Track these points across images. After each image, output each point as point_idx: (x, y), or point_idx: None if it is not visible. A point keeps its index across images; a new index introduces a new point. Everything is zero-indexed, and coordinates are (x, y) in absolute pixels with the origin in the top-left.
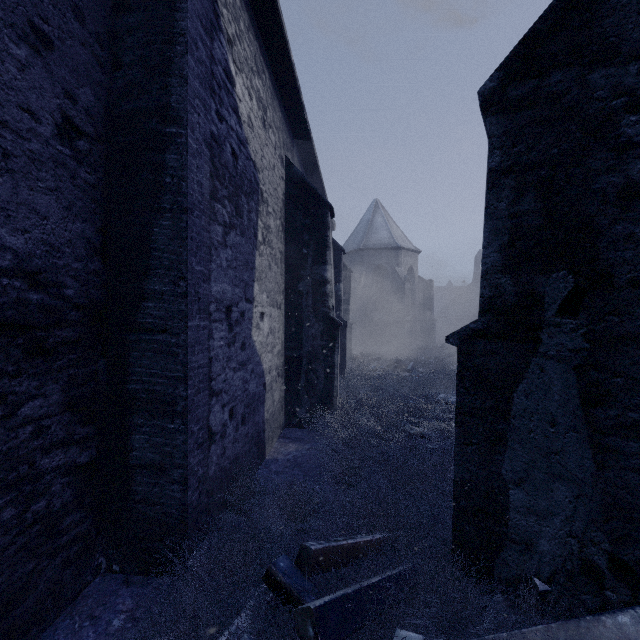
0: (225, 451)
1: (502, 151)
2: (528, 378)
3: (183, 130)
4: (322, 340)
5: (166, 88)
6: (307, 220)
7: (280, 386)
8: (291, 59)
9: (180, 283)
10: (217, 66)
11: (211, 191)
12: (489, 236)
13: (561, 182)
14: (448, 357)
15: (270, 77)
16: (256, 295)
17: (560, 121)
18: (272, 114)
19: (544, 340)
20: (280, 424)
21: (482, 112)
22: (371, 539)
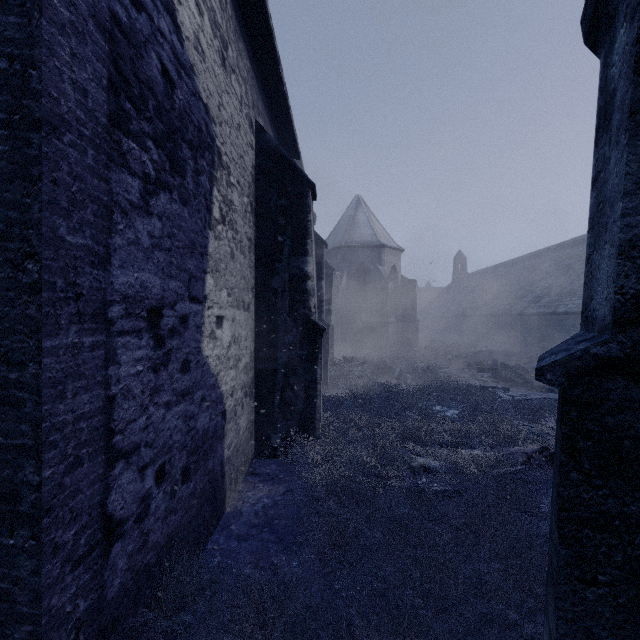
0: (147, 538)
1: None
2: None
3: None
4: (301, 349)
5: None
6: (283, 200)
7: (248, 408)
8: None
9: (27, 265)
10: None
11: (112, 113)
12: (639, 170)
13: None
14: (434, 360)
15: (233, 6)
16: (210, 292)
17: None
18: (236, 57)
19: None
20: (248, 456)
21: None
22: None
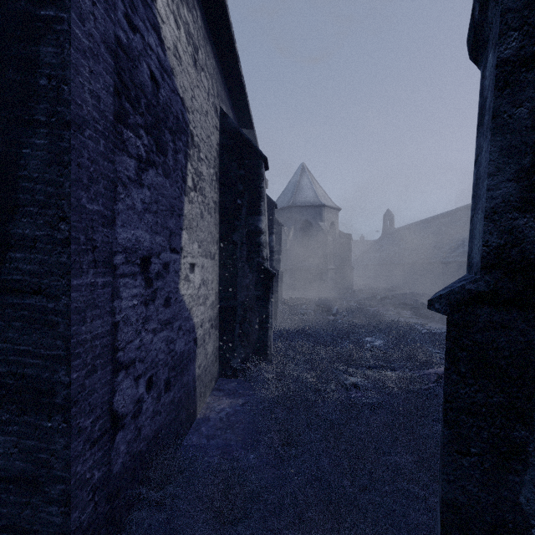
0: (140, 431)
1: (523, 31)
2: None
3: (64, 13)
4: (256, 290)
5: None
6: (241, 171)
7: (214, 337)
8: None
9: (60, 225)
10: None
11: (117, 111)
12: (499, 158)
13: None
14: (366, 301)
15: (202, 18)
16: (185, 245)
17: None
18: (205, 58)
19: None
20: (214, 376)
21: None
22: None
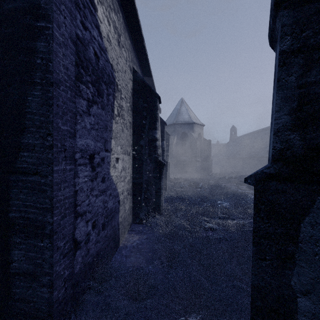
0: (89, 251)
1: (292, 36)
2: (313, 212)
3: (50, 24)
4: (154, 173)
5: None
6: (145, 104)
7: (129, 200)
8: (135, 6)
9: (48, 138)
10: None
11: (76, 75)
12: (280, 103)
13: None
14: (219, 180)
15: (123, 17)
16: (113, 147)
17: None
18: (124, 40)
19: None
20: (129, 222)
21: (276, 7)
22: None
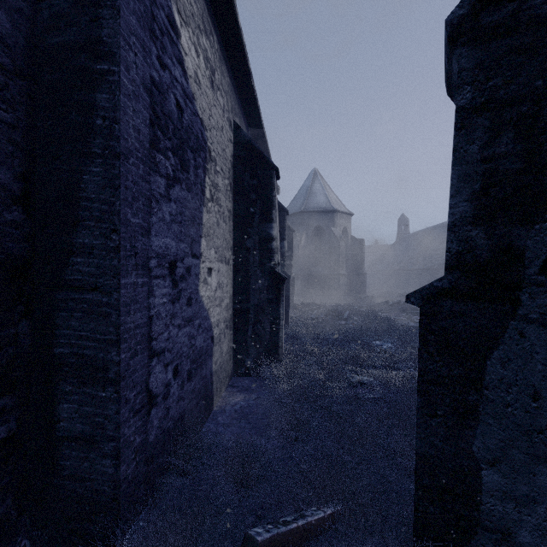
0: (168, 412)
1: (474, 86)
2: (505, 344)
3: (116, 67)
4: (268, 293)
5: (97, 20)
6: (254, 181)
7: (228, 337)
8: (238, 23)
9: (112, 236)
10: (159, 10)
11: (151, 140)
12: (458, 183)
13: (546, 118)
14: (378, 306)
15: (218, 41)
16: (203, 251)
17: (545, 48)
18: (220, 77)
19: (524, 301)
20: (228, 373)
21: (450, 43)
22: (323, 516)
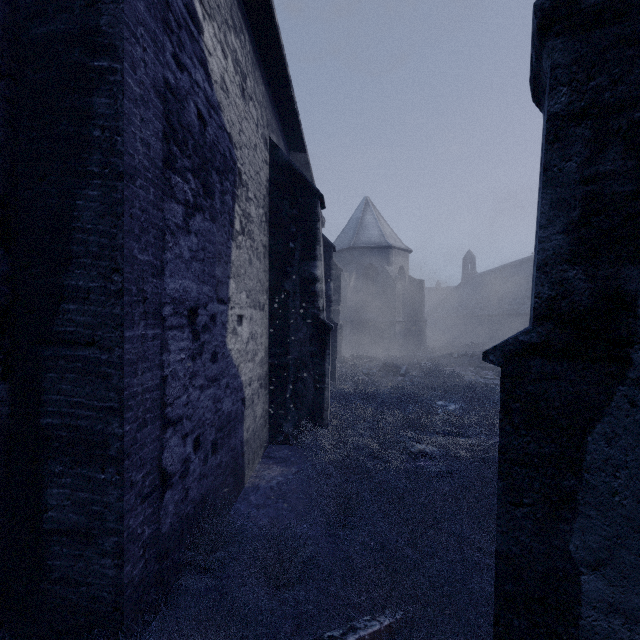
0: (187, 493)
1: (571, 87)
2: (611, 415)
3: (118, 64)
4: (311, 345)
5: (94, 5)
6: (294, 210)
7: (263, 398)
8: (275, 20)
9: (114, 277)
10: None
11: (165, 157)
12: (550, 211)
13: None
14: (441, 359)
15: (251, 41)
16: (232, 294)
17: None
18: (253, 85)
19: (636, 361)
20: (263, 442)
21: (541, 33)
22: (379, 628)
